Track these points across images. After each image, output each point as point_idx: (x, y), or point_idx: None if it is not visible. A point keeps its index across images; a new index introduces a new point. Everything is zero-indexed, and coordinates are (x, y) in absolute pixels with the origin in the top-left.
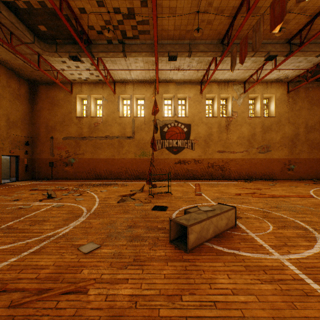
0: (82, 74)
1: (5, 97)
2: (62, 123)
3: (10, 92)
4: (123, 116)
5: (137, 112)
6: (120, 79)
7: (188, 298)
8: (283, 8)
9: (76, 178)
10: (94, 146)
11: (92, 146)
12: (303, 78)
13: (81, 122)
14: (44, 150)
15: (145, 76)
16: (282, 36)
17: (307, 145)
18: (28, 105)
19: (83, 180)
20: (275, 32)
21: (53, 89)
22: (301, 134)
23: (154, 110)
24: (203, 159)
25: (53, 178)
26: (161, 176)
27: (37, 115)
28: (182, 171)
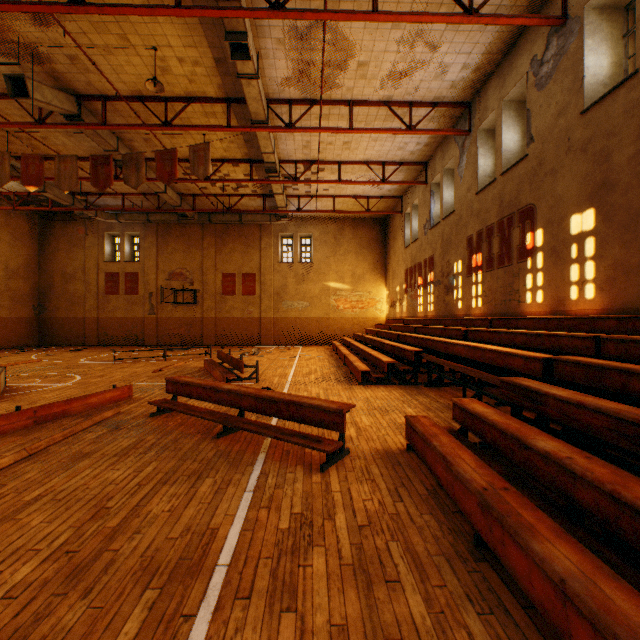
0: None
1: None
2: None
3: None
4: None
5: None
6: None
7: (41, 401)
8: (42, 177)
9: None
10: None
11: None
12: (6, 197)
13: None
14: None
15: None
16: (0, 149)
17: (10, 297)
18: None
19: None
20: (30, 189)
21: None
22: (1, 279)
23: None
24: None
25: None
26: None
27: None
28: None
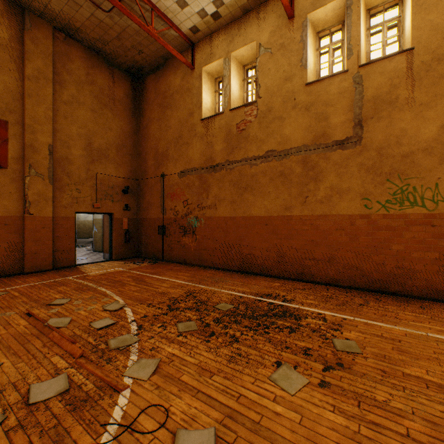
0: None
1: (83, 103)
2: (178, 141)
3: (93, 93)
4: (319, 78)
5: (368, 55)
6: None
7: None
8: None
9: (201, 264)
10: (236, 185)
11: (233, 186)
12: None
13: (210, 130)
14: (152, 202)
15: None
16: None
17: None
18: (130, 120)
19: (211, 271)
20: None
21: (164, 76)
22: None
23: None
24: None
25: (164, 259)
26: None
27: (144, 136)
28: None
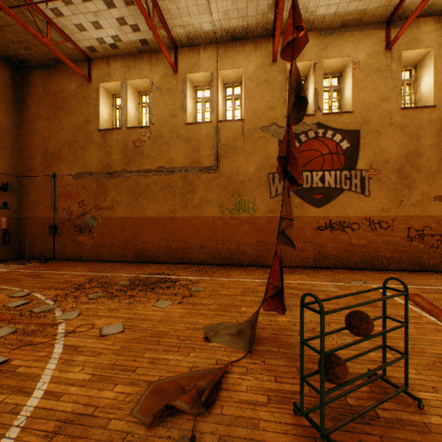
0: (102, 24)
1: None
2: (73, 144)
3: None
4: (195, 122)
5: (225, 113)
6: (186, 35)
7: None
8: None
9: (99, 259)
10: (133, 191)
11: (130, 191)
12: None
13: (108, 141)
14: (40, 201)
15: (246, 12)
16: None
17: None
18: (9, 112)
19: (109, 264)
20: None
21: (56, 77)
22: None
23: (290, 37)
24: (393, 218)
25: (56, 258)
26: (283, 260)
27: (29, 131)
28: (335, 248)
